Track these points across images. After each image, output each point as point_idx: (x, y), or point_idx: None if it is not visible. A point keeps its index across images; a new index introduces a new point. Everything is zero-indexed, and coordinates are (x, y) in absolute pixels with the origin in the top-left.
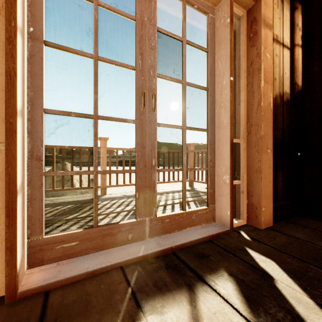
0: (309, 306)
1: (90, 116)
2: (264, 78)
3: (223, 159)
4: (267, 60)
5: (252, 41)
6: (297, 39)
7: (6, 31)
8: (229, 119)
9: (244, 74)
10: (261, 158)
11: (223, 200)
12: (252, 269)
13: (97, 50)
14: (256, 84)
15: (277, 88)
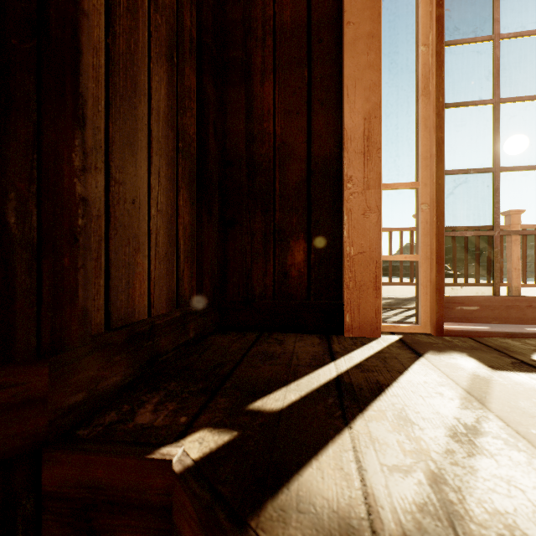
0: None
1: (490, 170)
2: None
3: None
4: None
5: None
6: None
7: (436, 108)
8: None
9: None
10: None
11: None
12: None
13: (498, 93)
14: None
15: None
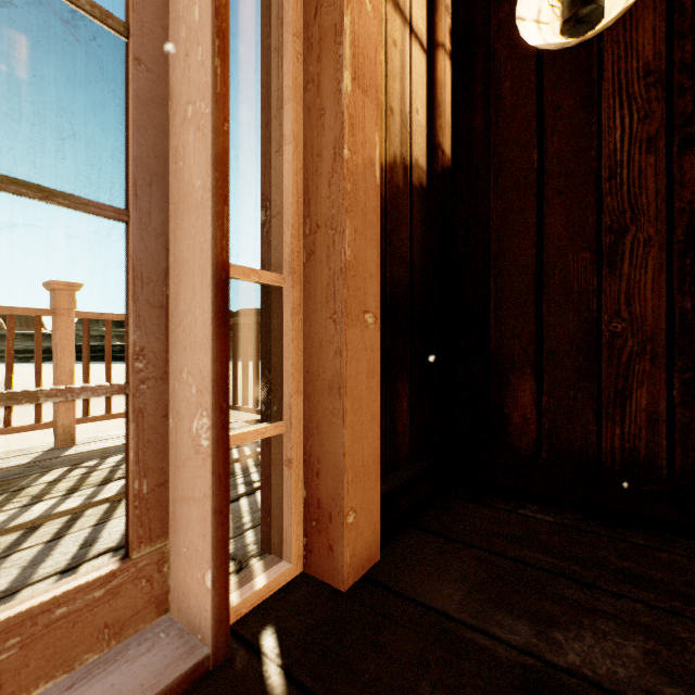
0: None
1: None
2: (355, 69)
3: (193, 347)
4: (365, 16)
5: None
6: (441, 30)
7: None
8: (210, 173)
9: (296, 45)
10: (345, 341)
11: (193, 522)
12: None
13: None
14: (331, 82)
15: (397, 141)
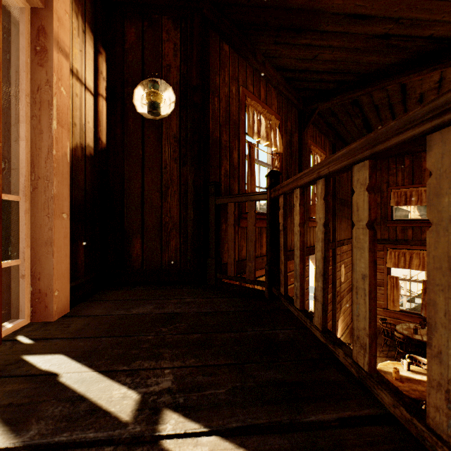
0: (92, 379)
1: None
2: (59, 119)
3: None
4: (63, 97)
5: (40, 57)
6: (101, 88)
7: None
8: None
9: (27, 99)
10: (54, 225)
11: None
12: (30, 380)
13: None
14: (47, 122)
15: (78, 137)
